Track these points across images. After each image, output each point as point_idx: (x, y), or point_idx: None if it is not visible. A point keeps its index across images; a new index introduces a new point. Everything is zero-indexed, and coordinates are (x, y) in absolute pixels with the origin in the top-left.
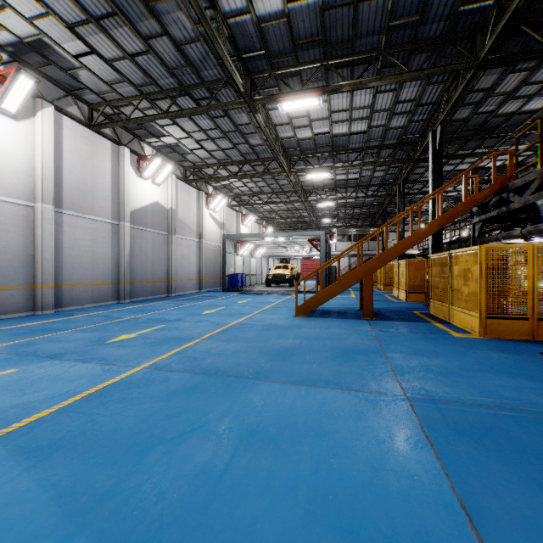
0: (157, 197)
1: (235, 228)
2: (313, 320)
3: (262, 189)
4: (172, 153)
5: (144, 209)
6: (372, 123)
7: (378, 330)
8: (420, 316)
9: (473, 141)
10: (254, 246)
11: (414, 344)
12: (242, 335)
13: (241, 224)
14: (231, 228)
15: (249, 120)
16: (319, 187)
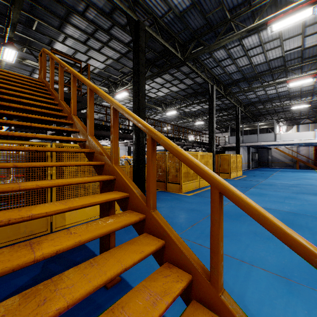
0: None
1: None
2: None
3: None
4: None
5: None
6: None
7: None
8: None
9: None
10: None
11: (181, 214)
12: None
13: None
14: None
15: None
16: None
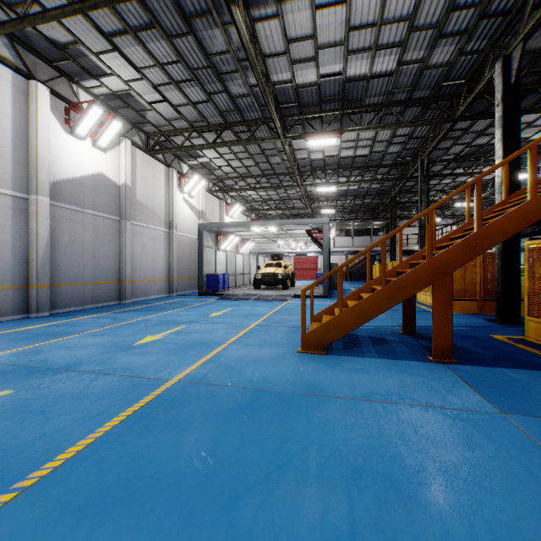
0: (102, 167)
1: (218, 219)
2: (339, 364)
3: (250, 170)
4: (125, 110)
5: (79, 182)
6: (405, 56)
7: (514, 411)
8: (525, 350)
9: (532, 94)
10: (241, 240)
11: None
12: (166, 453)
13: (225, 215)
14: (212, 219)
15: (227, 46)
16: (318, 169)
